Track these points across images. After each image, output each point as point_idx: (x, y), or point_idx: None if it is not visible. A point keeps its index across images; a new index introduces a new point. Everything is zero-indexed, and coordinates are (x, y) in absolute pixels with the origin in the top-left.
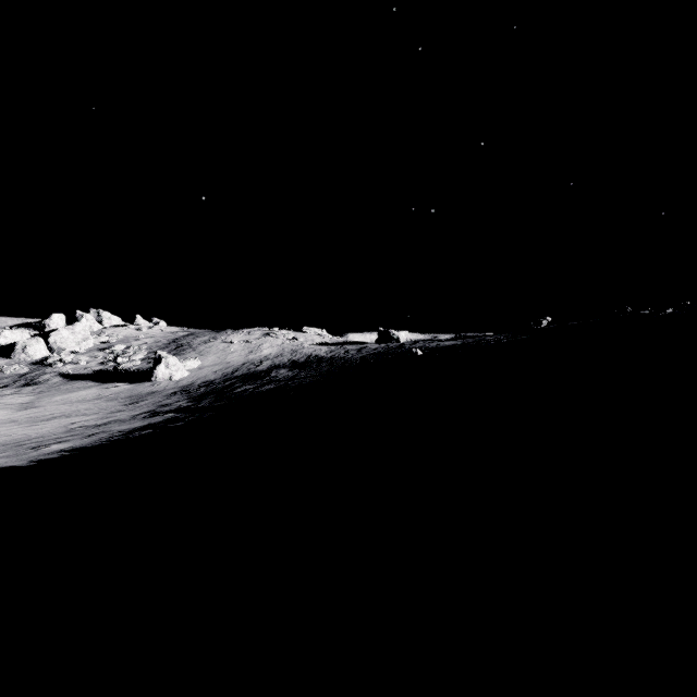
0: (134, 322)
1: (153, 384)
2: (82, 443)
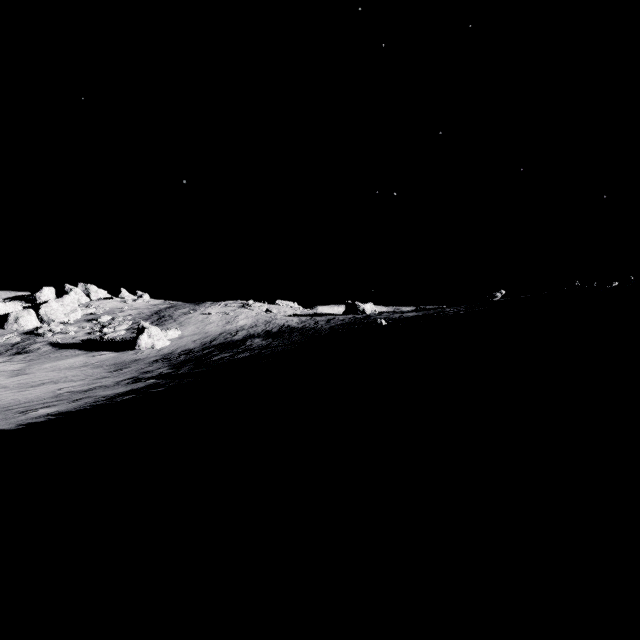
0: (119, 295)
1: (136, 353)
2: (68, 408)
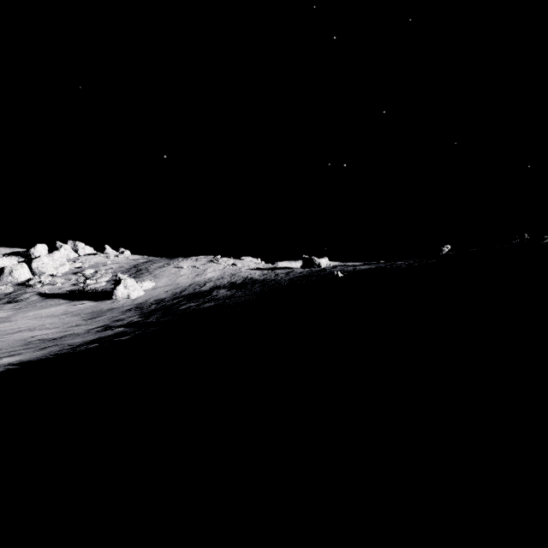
0: (104, 252)
1: (113, 302)
2: (31, 357)
